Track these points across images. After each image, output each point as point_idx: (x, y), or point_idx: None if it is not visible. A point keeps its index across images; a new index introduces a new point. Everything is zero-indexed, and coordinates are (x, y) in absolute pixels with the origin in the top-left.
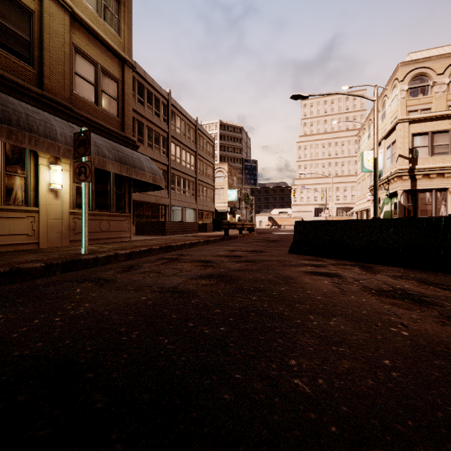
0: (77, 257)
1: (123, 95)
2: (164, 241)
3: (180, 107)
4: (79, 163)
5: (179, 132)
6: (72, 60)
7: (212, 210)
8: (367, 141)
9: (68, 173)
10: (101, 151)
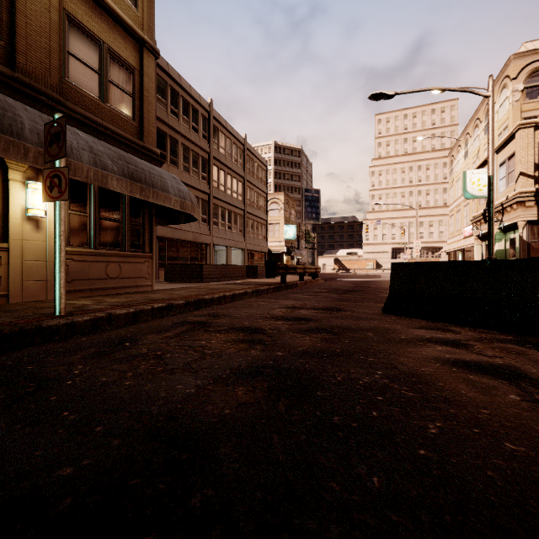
0: (37, 323)
1: (141, 90)
2: (197, 291)
3: (224, 121)
4: (51, 170)
5: (223, 153)
6: (64, 33)
7: (265, 250)
8: (463, 162)
9: None
10: (99, 160)
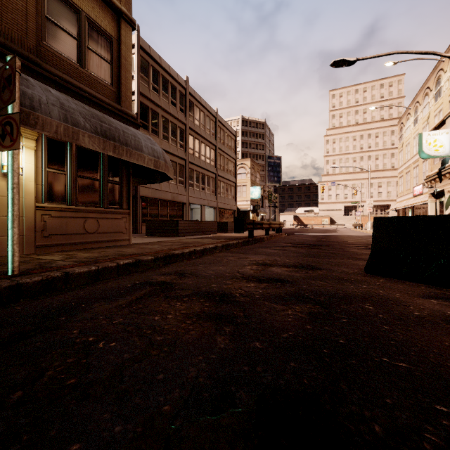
0: None
1: (119, 58)
2: (169, 245)
3: (198, 97)
4: (3, 117)
5: (198, 124)
6: None
7: (234, 208)
8: (413, 128)
9: (34, 152)
10: (71, 116)
